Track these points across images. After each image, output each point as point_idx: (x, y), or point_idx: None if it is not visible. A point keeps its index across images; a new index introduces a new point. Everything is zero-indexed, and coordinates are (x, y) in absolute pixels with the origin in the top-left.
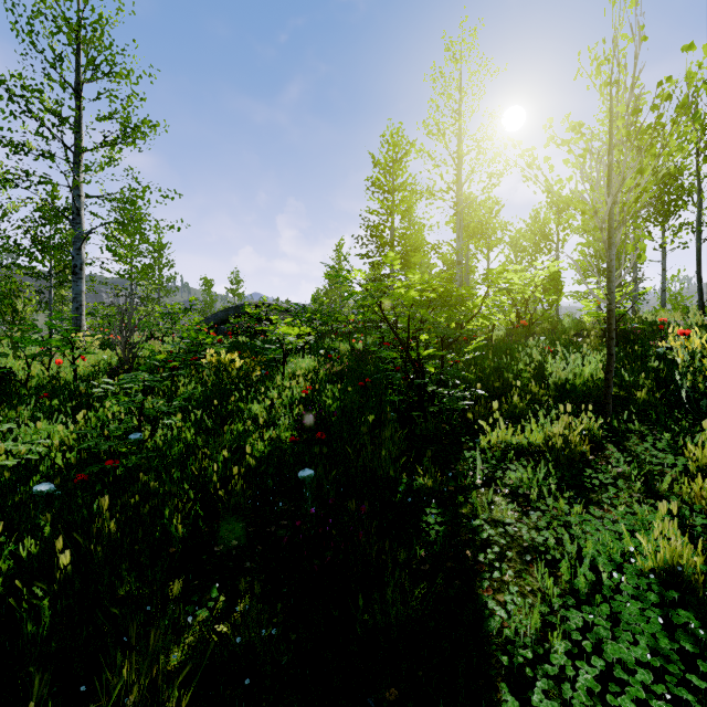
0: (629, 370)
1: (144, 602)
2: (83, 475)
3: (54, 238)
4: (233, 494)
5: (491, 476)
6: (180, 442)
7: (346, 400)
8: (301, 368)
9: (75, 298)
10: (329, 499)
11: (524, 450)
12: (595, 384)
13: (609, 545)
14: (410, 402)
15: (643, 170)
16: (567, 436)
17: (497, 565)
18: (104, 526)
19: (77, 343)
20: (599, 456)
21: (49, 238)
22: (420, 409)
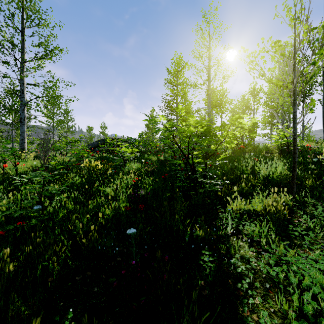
0: (299, 170)
1: (25, 320)
2: (1, 232)
3: (14, 106)
4: (91, 241)
5: (235, 229)
6: (64, 209)
7: (155, 186)
8: (132, 169)
9: (21, 134)
10: (145, 255)
11: (251, 213)
12: (283, 177)
13: (317, 278)
14: (188, 186)
15: (315, 62)
16: (275, 206)
17: (250, 292)
18: (3, 269)
19: (22, 156)
20: (293, 217)
21: (11, 106)
22: (194, 190)
